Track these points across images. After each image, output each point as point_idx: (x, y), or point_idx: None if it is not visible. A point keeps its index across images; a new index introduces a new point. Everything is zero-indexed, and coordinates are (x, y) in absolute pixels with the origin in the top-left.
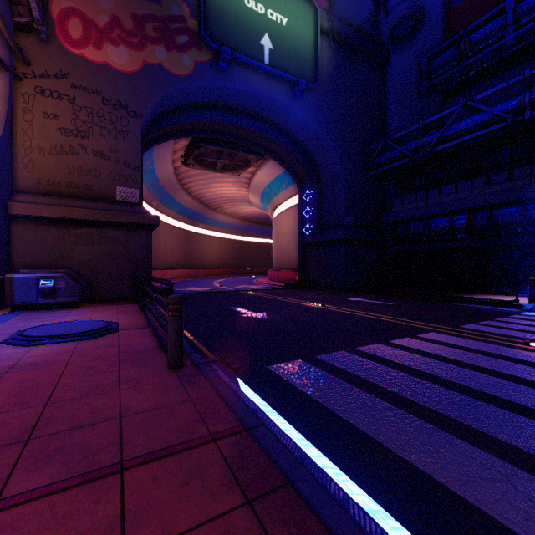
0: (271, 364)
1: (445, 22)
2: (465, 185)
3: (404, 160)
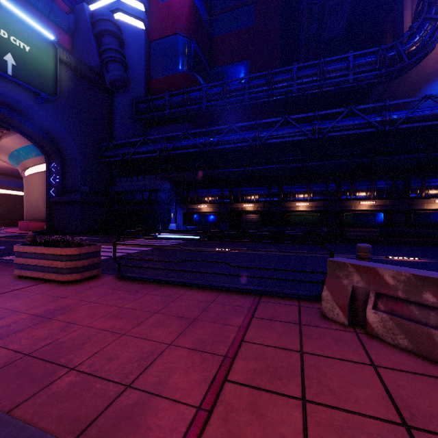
0: (0, 257)
1: (147, 85)
2: (148, 178)
3: (119, 158)
